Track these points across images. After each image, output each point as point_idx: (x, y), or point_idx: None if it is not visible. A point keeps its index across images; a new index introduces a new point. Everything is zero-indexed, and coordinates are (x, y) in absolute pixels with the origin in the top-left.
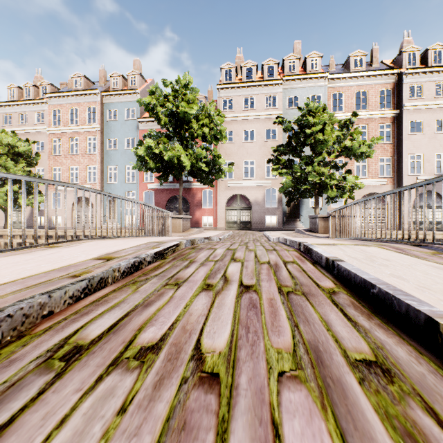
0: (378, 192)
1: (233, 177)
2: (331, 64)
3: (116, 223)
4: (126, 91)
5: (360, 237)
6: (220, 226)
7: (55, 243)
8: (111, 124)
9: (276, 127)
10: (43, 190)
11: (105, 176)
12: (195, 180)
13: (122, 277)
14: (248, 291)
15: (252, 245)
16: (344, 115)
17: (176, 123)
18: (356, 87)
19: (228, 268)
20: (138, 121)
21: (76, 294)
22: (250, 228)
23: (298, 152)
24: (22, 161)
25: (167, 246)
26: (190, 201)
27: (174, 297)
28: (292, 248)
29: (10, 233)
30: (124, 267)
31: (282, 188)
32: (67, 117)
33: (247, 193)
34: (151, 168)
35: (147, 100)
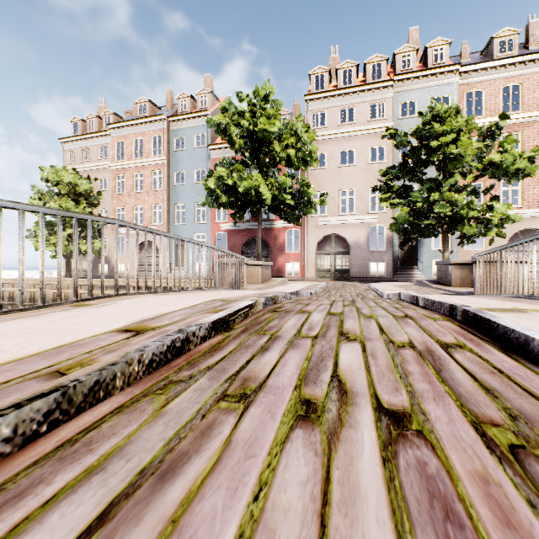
0: (538, 228)
1: (326, 212)
2: (463, 53)
3: (173, 272)
4: (195, 114)
5: (538, 295)
6: (309, 276)
7: (87, 300)
8: (178, 154)
9: (384, 144)
10: (106, 234)
11: (172, 216)
12: (277, 217)
13: (147, 373)
14: (403, 433)
15: (364, 306)
16: (484, 121)
17: (254, 146)
18: (503, 80)
19: (340, 357)
20: (209, 149)
21: (24, 429)
22: (348, 279)
23: (417, 175)
24: (83, 201)
25: (235, 309)
26: (270, 244)
27: (233, 446)
28: (435, 313)
29: (21, 286)
30: (153, 353)
31: (395, 224)
32: (131, 149)
33: (344, 233)
34: (224, 203)
35: (218, 119)
